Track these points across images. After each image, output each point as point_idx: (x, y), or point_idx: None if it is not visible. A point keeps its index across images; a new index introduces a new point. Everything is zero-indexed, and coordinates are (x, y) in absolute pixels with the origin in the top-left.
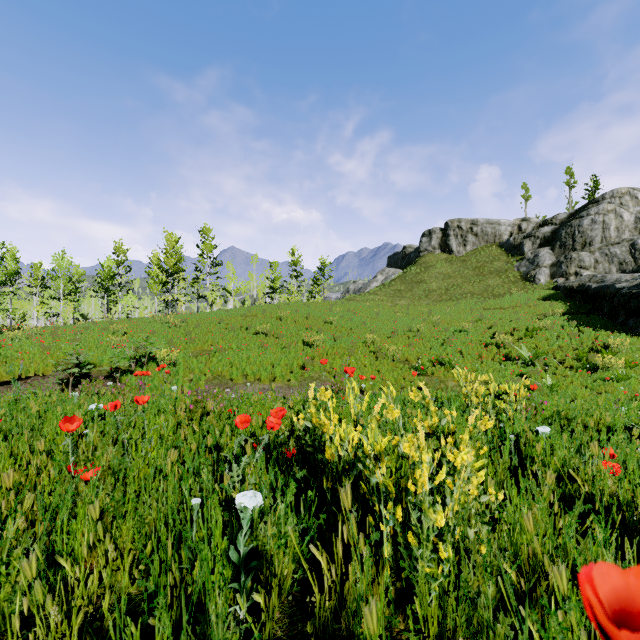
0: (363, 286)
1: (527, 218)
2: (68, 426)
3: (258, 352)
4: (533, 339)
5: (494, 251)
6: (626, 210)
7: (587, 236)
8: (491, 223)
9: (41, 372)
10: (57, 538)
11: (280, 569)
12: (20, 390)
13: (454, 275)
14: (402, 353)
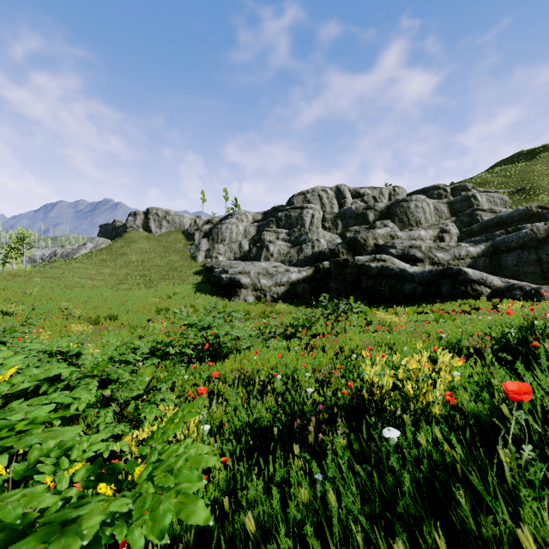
0: (72, 252)
1: (200, 216)
2: None
3: None
4: (170, 299)
5: (179, 236)
6: (241, 224)
7: (224, 235)
8: (178, 215)
9: None
10: None
11: None
12: None
13: (150, 251)
14: (88, 314)
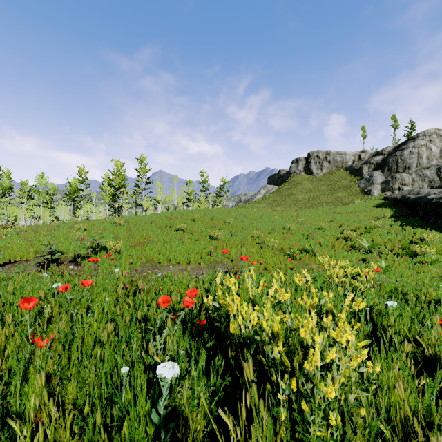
0: (251, 197)
1: (365, 150)
2: (26, 305)
3: (178, 243)
4: (370, 234)
5: (342, 173)
6: (434, 144)
7: (407, 162)
8: (340, 154)
9: (25, 258)
10: (11, 400)
11: (194, 427)
12: (10, 270)
13: (314, 190)
14: (279, 244)
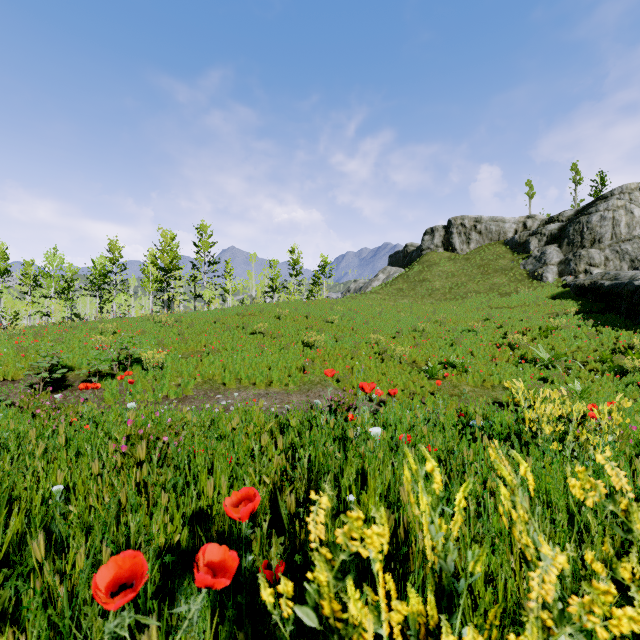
0: (364, 285)
1: (532, 215)
2: None
3: (254, 353)
4: (549, 339)
5: (499, 249)
6: (637, 206)
7: (596, 233)
8: (495, 220)
9: (10, 376)
10: None
11: None
12: None
13: (458, 273)
14: (409, 354)
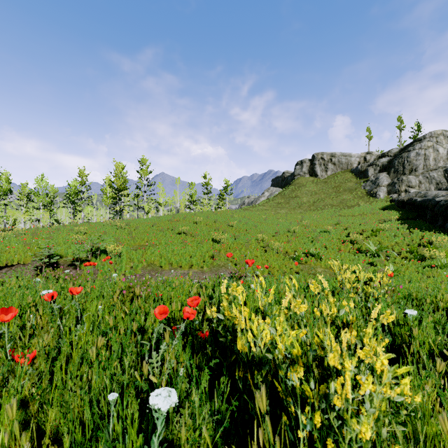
0: (254, 200)
1: (370, 152)
2: (3, 317)
3: (180, 247)
4: (377, 237)
5: (347, 175)
6: (441, 146)
7: (413, 164)
8: (345, 155)
9: (22, 261)
10: None
11: None
12: (7, 274)
13: (319, 192)
14: (283, 247)
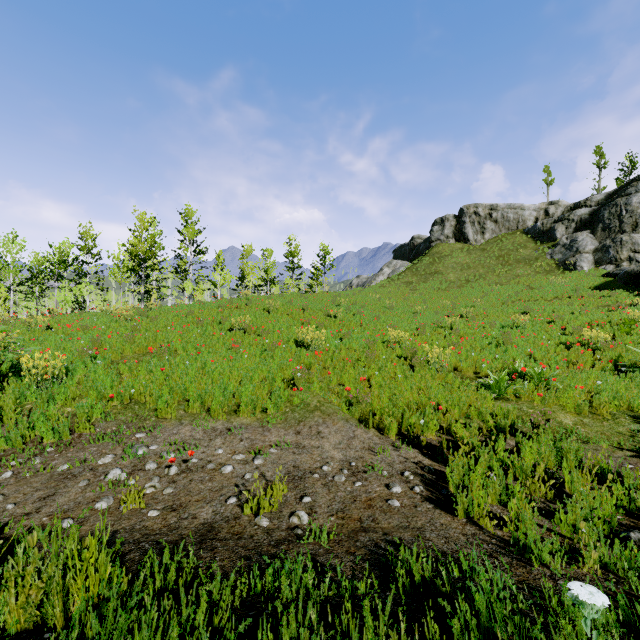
0: (368, 280)
1: (555, 201)
2: None
3: (224, 357)
4: (637, 337)
5: (518, 238)
6: None
7: (638, 216)
8: (513, 208)
9: None
10: None
11: None
12: None
13: (474, 265)
14: (446, 358)
